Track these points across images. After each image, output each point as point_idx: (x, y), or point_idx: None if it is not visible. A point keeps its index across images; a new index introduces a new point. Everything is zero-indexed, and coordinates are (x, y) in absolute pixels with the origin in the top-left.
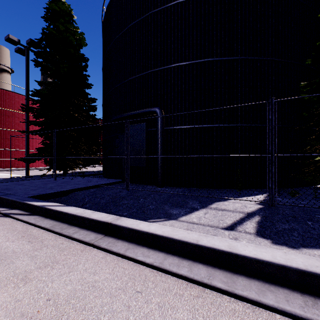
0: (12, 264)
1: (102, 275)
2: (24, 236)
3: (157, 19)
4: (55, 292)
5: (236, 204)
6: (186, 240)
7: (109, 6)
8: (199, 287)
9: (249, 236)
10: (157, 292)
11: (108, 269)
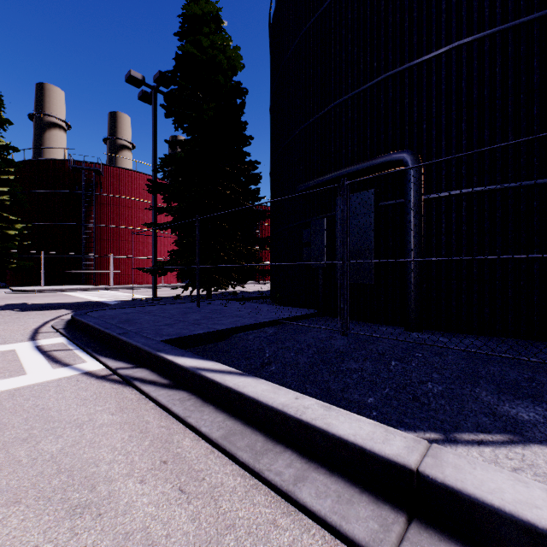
0: None
1: None
2: (165, 460)
3: None
4: None
5: None
6: None
7: None
8: None
9: None
10: None
11: None
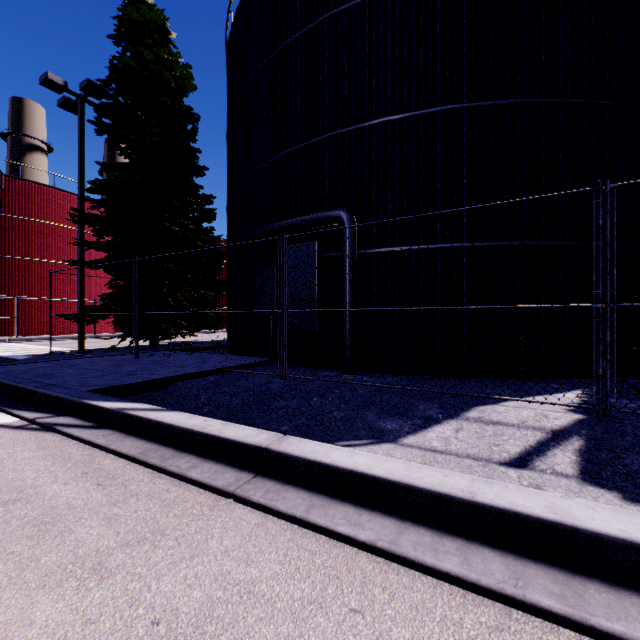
0: (69, 535)
1: (265, 566)
2: (87, 472)
3: (341, 27)
4: (167, 605)
5: (522, 411)
6: (445, 492)
7: (242, 8)
8: (494, 605)
9: (566, 483)
10: (399, 613)
11: (276, 553)
